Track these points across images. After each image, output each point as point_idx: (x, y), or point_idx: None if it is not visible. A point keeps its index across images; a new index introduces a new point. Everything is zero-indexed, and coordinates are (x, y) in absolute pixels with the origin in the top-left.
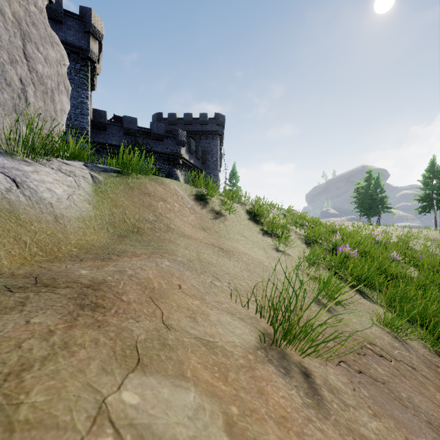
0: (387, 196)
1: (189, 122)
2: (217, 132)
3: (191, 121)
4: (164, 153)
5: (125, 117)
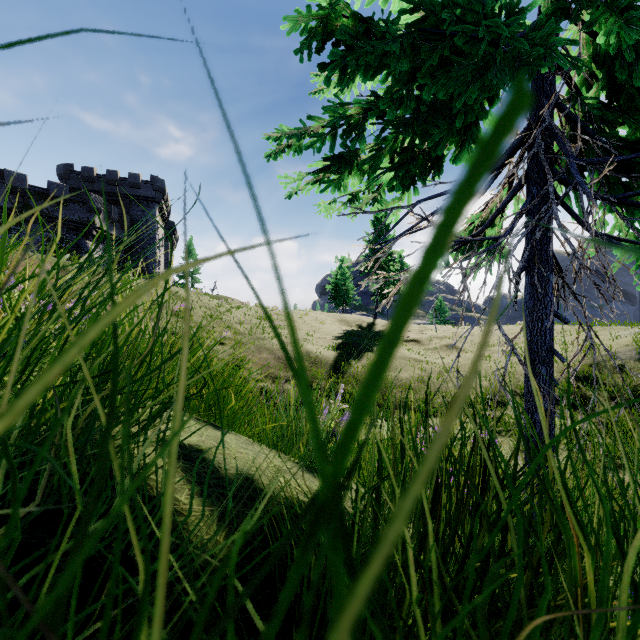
0: (351, 285)
1: (114, 181)
2: (154, 199)
3: (117, 181)
4: (70, 221)
5: (8, 172)
